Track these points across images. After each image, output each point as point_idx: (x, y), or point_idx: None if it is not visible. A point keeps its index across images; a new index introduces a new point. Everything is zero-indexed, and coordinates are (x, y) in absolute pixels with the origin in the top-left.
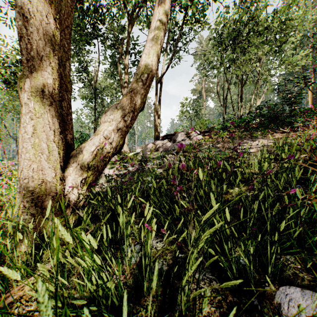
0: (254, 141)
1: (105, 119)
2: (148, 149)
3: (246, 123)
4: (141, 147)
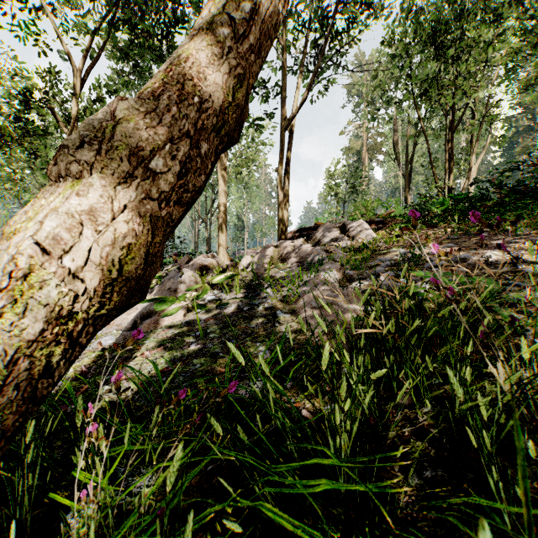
0: (514, 243)
1: (60, 163)
2: (266, 257)
3: (472, 202)
4: (255, 250)
